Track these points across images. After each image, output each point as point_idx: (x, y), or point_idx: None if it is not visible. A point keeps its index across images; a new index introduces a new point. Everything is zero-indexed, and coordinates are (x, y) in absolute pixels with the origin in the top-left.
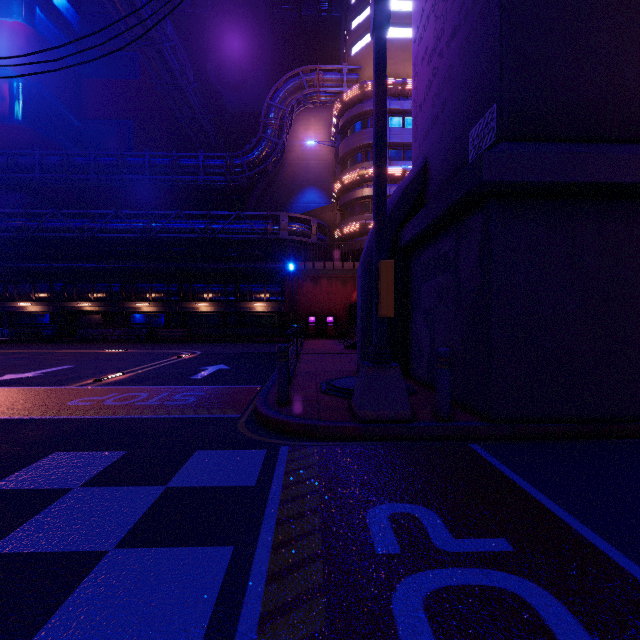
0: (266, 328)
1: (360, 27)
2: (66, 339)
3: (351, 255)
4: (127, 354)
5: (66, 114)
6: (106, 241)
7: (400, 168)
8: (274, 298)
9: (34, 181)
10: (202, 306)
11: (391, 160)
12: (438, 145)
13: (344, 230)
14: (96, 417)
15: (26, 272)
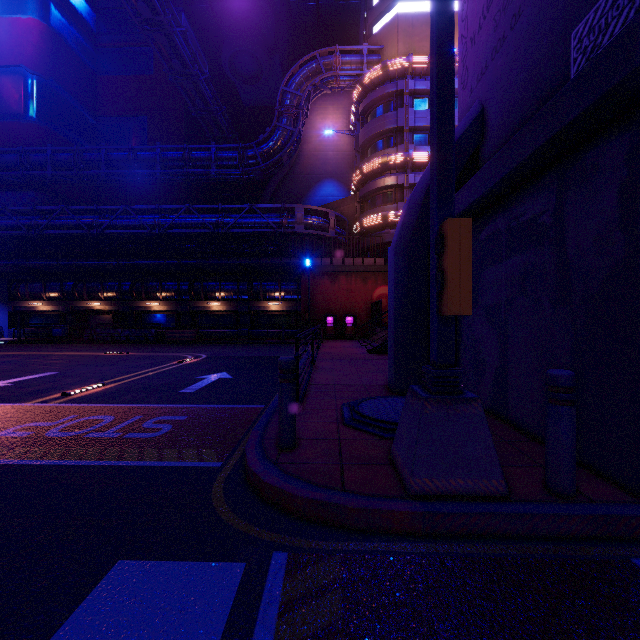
0: (281, 329)
1: (382, 4)
2: (74, 340)
3: (372, 250)
4: (126, 358)
5: (81, 112)
6: (116, 238)
7: (426, 154)
8: (289, 297)
9: (47, 178)
10: (214, 305)
11: (416, 146)
12: (505, 77)
13: (364, 223)
14: (13, 462)
15: (35, 271)
